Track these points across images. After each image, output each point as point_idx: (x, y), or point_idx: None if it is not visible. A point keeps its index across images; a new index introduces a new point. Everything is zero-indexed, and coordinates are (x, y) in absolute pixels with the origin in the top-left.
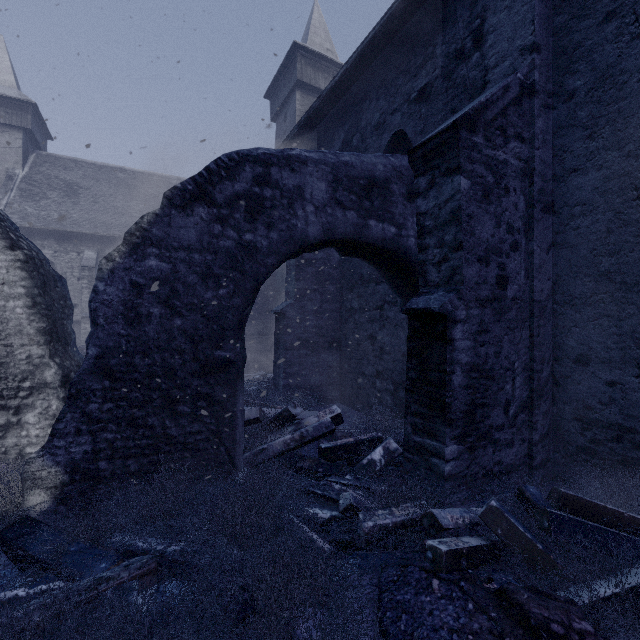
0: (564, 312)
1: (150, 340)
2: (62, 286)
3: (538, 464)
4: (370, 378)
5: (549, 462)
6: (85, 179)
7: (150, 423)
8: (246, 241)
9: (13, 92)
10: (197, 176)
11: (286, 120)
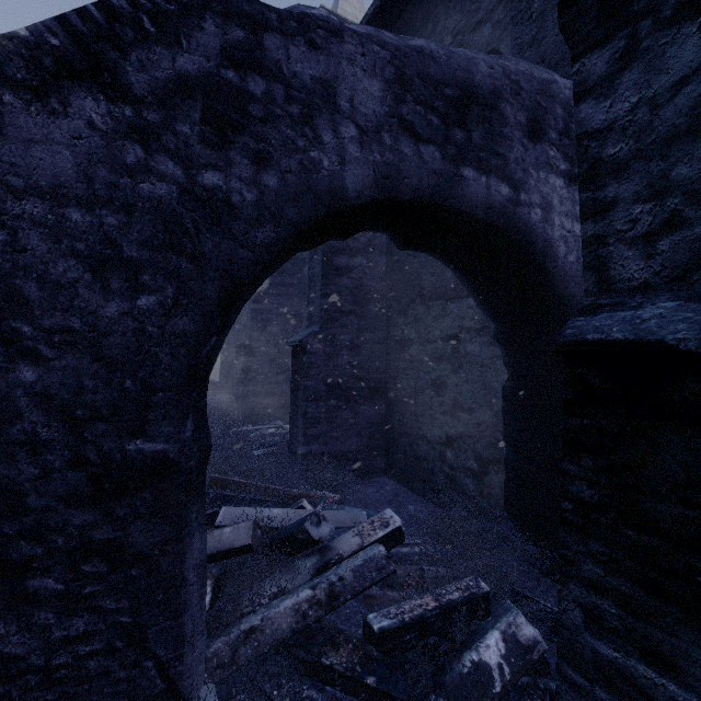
0: None
1: None
2: None
3: None
4: (436, 446)
5: None
6: None
7: None
8: (205, 188)
9: None
10: (74, 15)
11: None
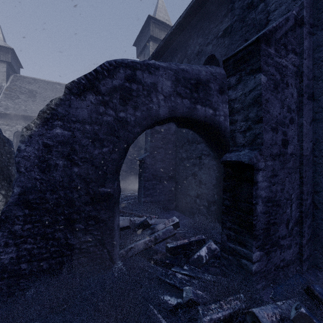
0: (321, 162)
1: (56, 182)
2: (9, 145)
3: (305, 258)
4: (193, 198)
5: (311, 256)
6: (39, 88)
7: (57, 236)
8: (120, 117)
9: (1, 43)
10: (88, 74)
11: (144, 57)
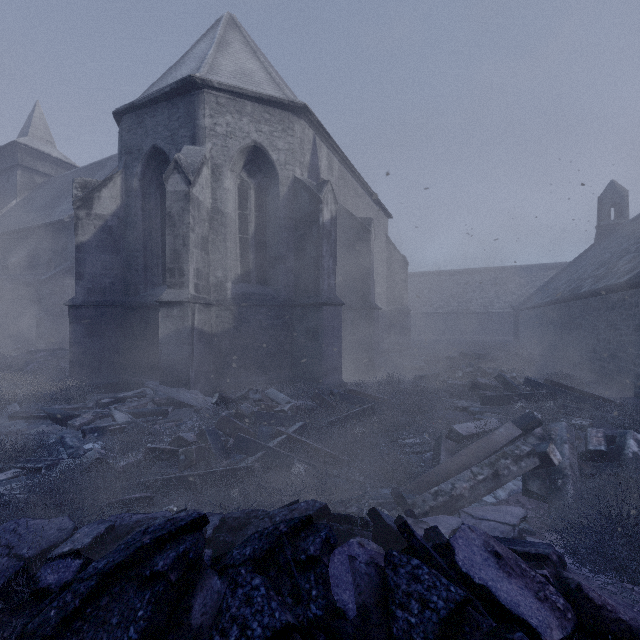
0: None
1: None
2: None
3: None
4: None
5: None
6: None
7: None
8: None
9: None
10: None
11: (9, 182)
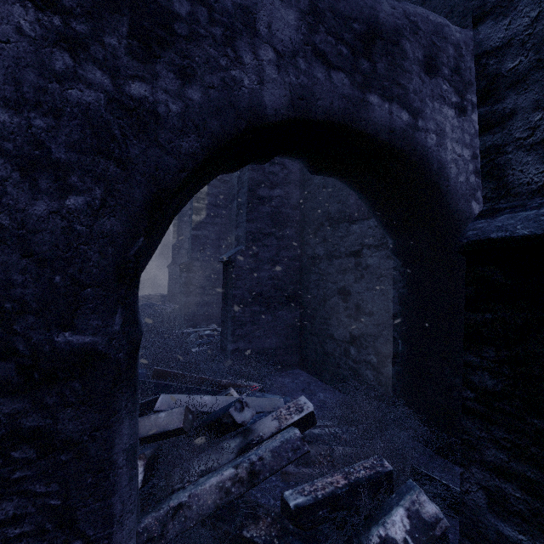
0: None
1: None
2: None
3: None
4: (341, 343)
5: None
6: None
7: None
8: (132, 98)
9: None
10: None
11: None
